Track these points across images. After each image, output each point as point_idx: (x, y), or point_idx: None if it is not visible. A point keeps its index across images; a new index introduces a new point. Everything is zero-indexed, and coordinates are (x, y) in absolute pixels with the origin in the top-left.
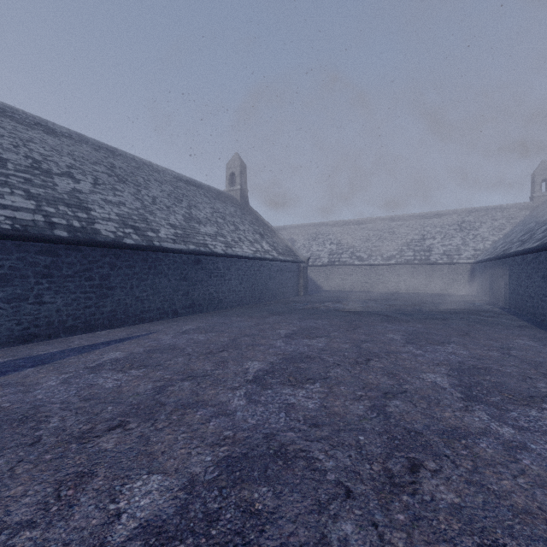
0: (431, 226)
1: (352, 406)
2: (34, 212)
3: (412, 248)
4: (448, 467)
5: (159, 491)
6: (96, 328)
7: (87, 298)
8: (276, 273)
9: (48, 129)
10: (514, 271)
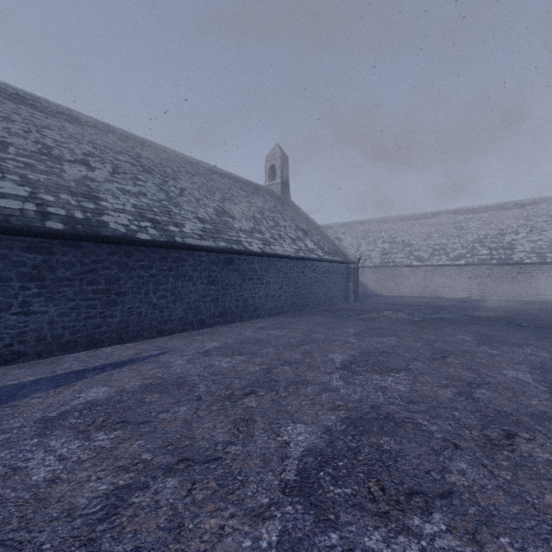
0: (511, 218)
1: None
2: (25, 200)
3: (487, 245)
4: None
5: None
6: (101, 343)
7: (90, 306)
8: (322, 276)
9: (71, 118)
10: None
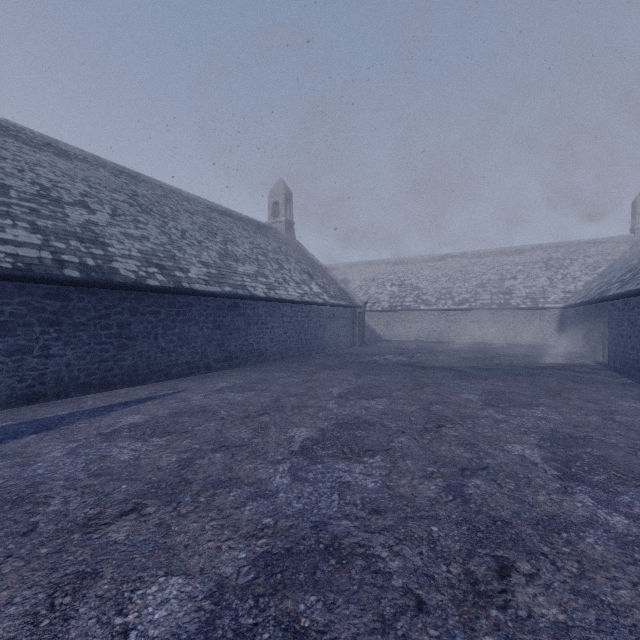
0: (511, 263)
1: (422, 486)
2: (40, 248)
3: (489, 290)
4: (547, 571)
5: (179, 599)
6: (113, 386)
7: (103, 350)
8: (327, 320)
9: (59, 151)
10: (614, 317)
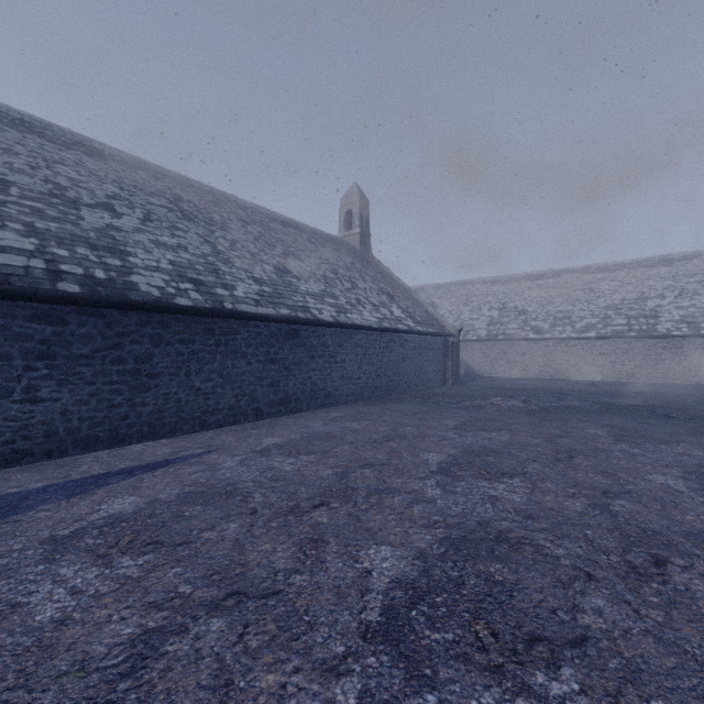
0: (654, 278)
1: None
2: (32, 255)
3: (624, 312)
4: None
5: None
6: (129, 439)
7: (114, 392)
8: (412, 352)
9: (92, 150)
10: None
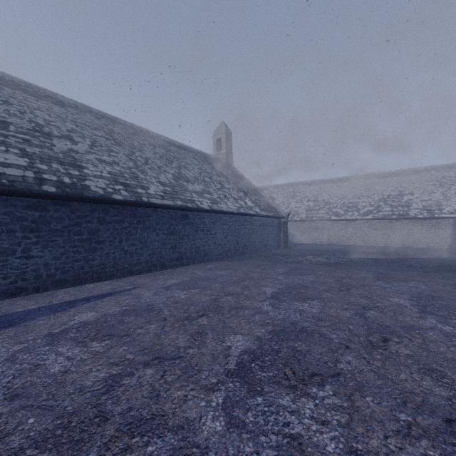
0: (408, 182)
1: (405, 455)
2: (25, 168)
3: (389, 203)
4: None
5: None
6: (84, 281)
7: (76, 252)
8: (258, 228)
9: (57, 101)
10: None
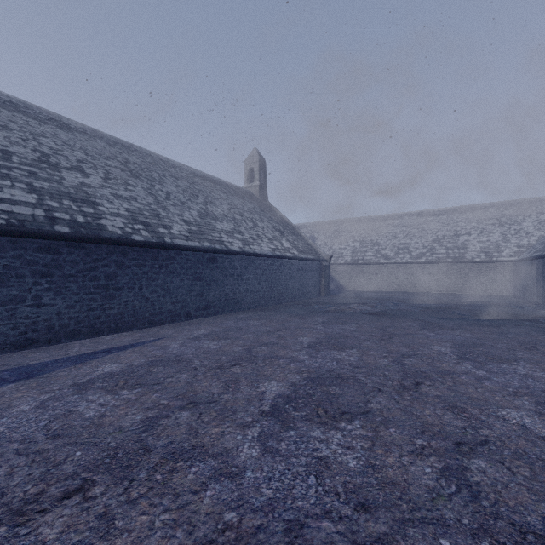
0: (465, 220)
1: (414, 467)
2: (35, 206)
3: (444, 245)
4: None
5: None
6: (101, 332)
7: (91, 300)
8: (296, 273)
9: (62, 124)
10: None
